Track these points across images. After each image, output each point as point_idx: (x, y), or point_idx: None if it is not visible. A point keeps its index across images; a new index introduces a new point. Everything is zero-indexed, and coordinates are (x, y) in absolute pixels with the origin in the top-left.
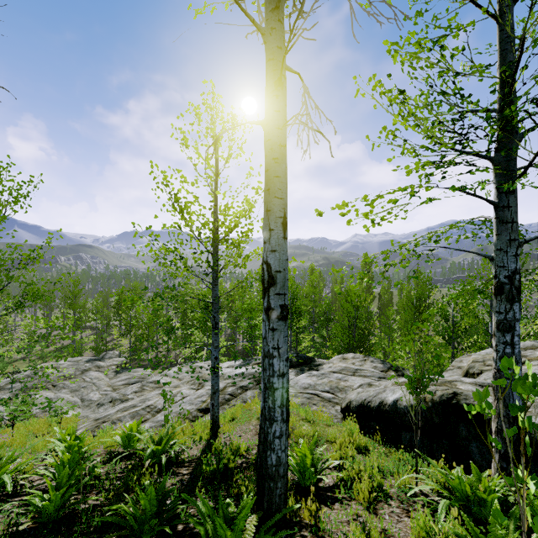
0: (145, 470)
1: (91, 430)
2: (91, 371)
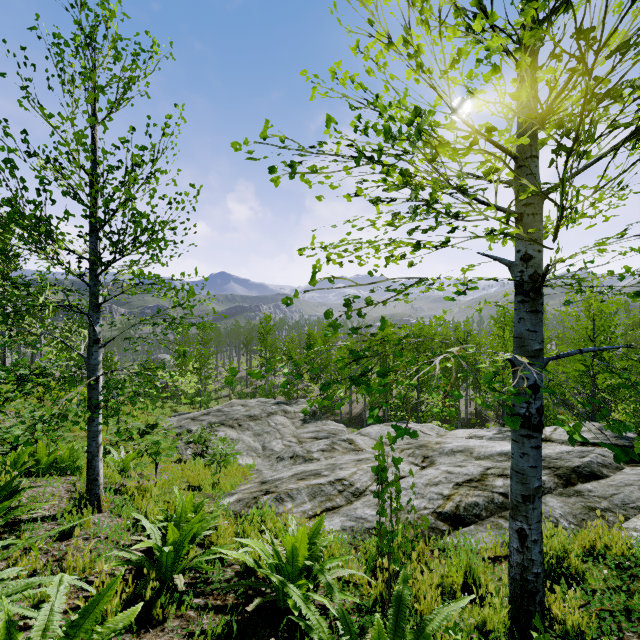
0: None
1: (245, 502)
2: (277, 414)
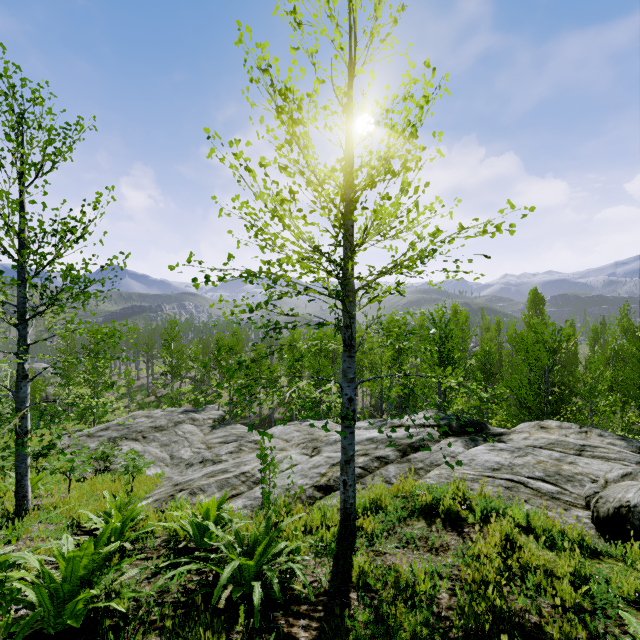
0: (220, 611)
1: (162, 501)
2: (184, 423)
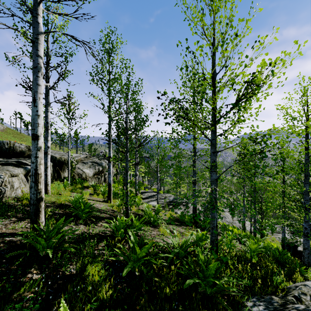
0: None
1: None
2: (226, 212)
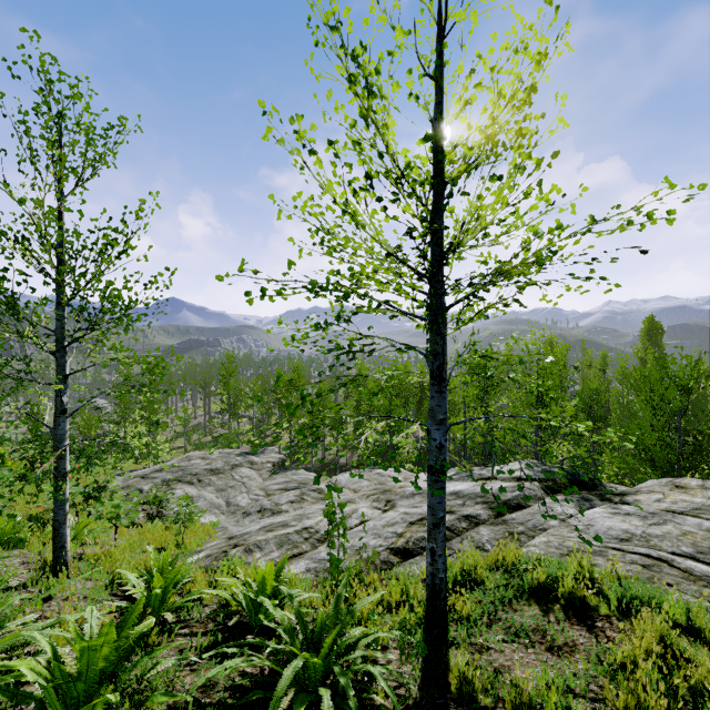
0: None
1: (214, 557)
2: (242, 467)
